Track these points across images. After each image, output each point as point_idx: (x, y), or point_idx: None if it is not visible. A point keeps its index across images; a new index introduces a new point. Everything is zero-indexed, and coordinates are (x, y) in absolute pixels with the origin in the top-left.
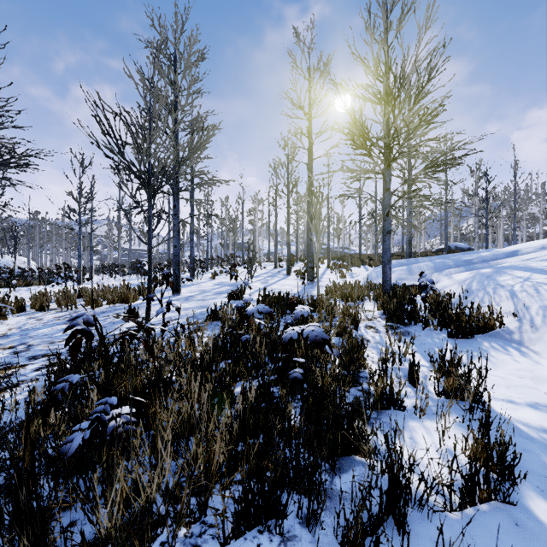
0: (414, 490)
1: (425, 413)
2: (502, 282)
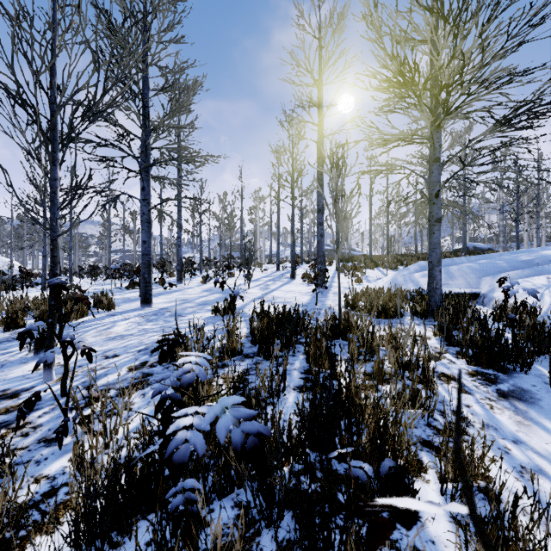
0: None
1: None
2: None
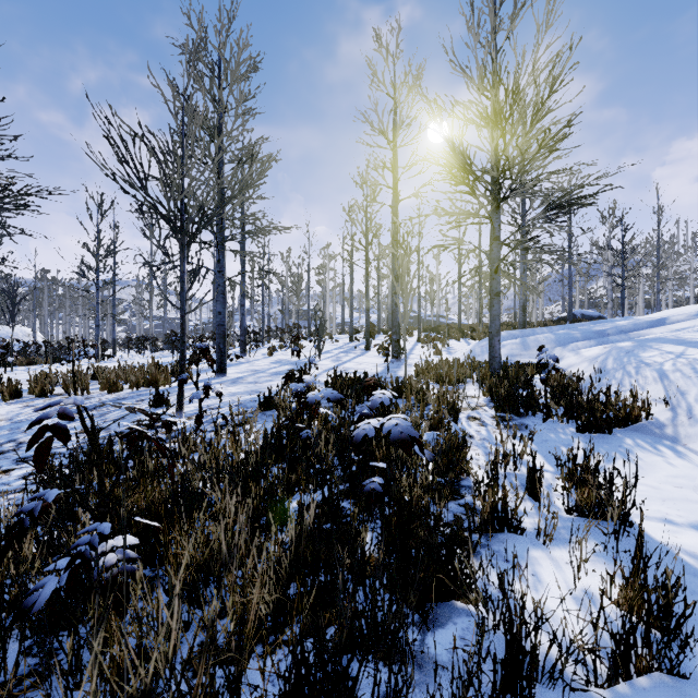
0: (541, 654)
1: (552, 538)
2: (646, 359)
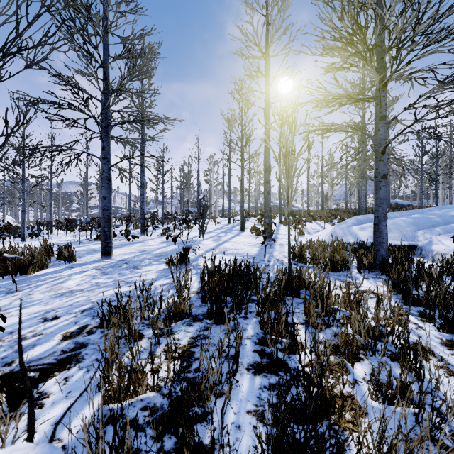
0: None
1: None
2: None
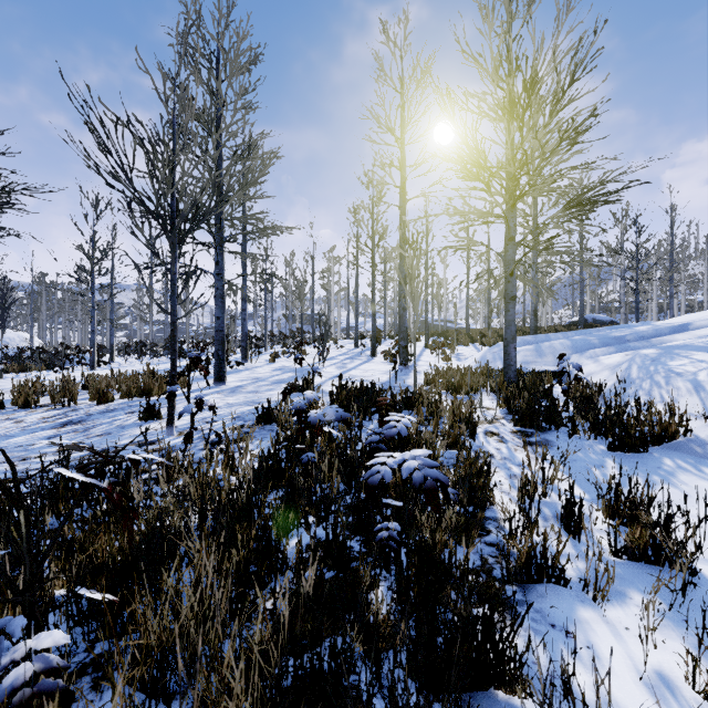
0: None
1: (605, 595)
2: (676, 368)
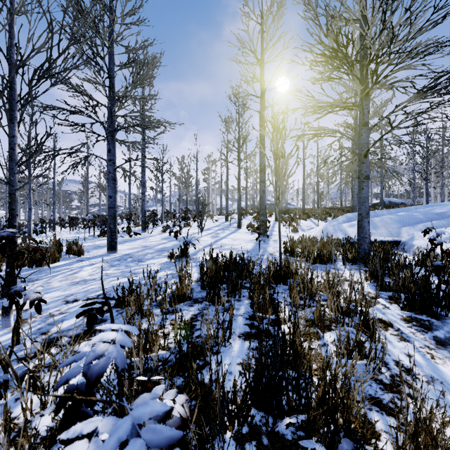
0: None
1: None
2: None
